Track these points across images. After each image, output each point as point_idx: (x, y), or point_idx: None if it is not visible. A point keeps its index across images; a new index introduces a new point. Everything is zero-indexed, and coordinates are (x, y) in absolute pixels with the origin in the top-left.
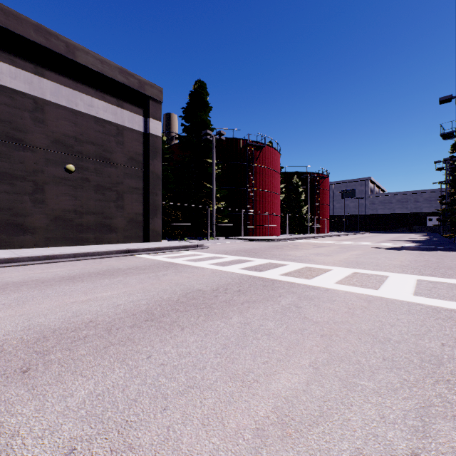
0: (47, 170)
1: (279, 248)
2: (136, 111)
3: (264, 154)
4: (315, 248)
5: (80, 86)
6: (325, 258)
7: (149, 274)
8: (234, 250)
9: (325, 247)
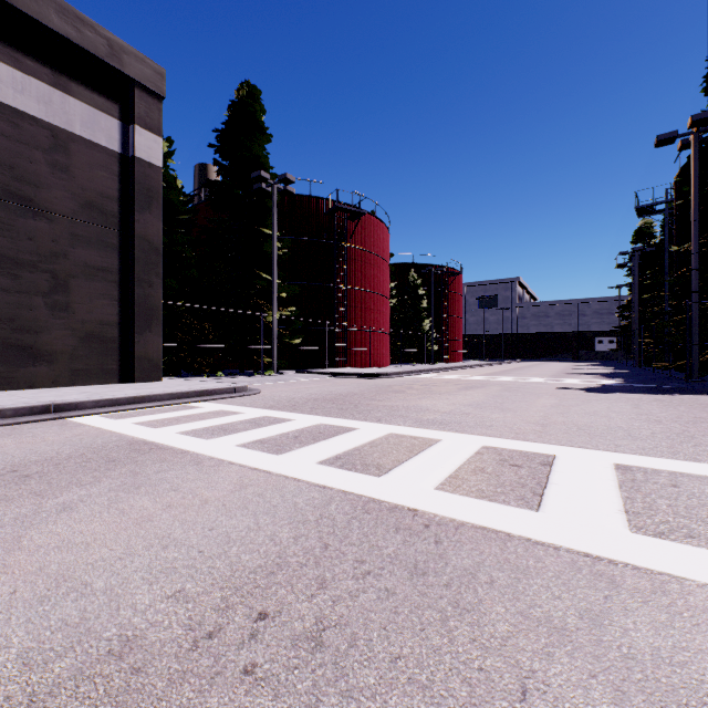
0: None
1: (398, 391)
2: (102, 106)
3: (364, 229)
4: (464, 390)
5: None
6: (503, 416)
7: (8, 509)
8: (309, 398)
9: (479, 389)
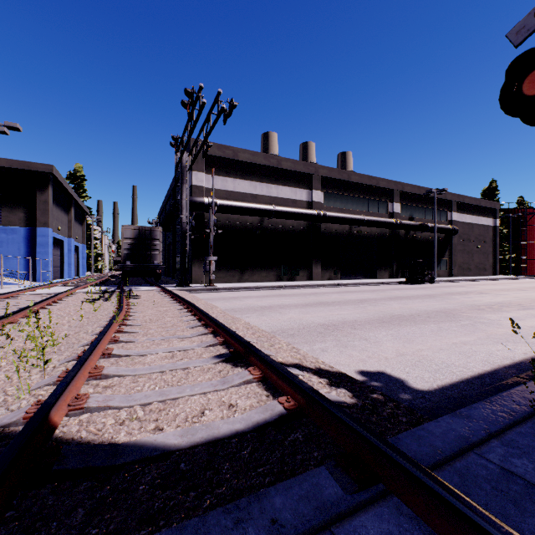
0: (473, 248)
1: None
2: (491, 217)
3: (532, 216)
4: None
5: (479, 214)
6: None
7: None
8: None
9: None
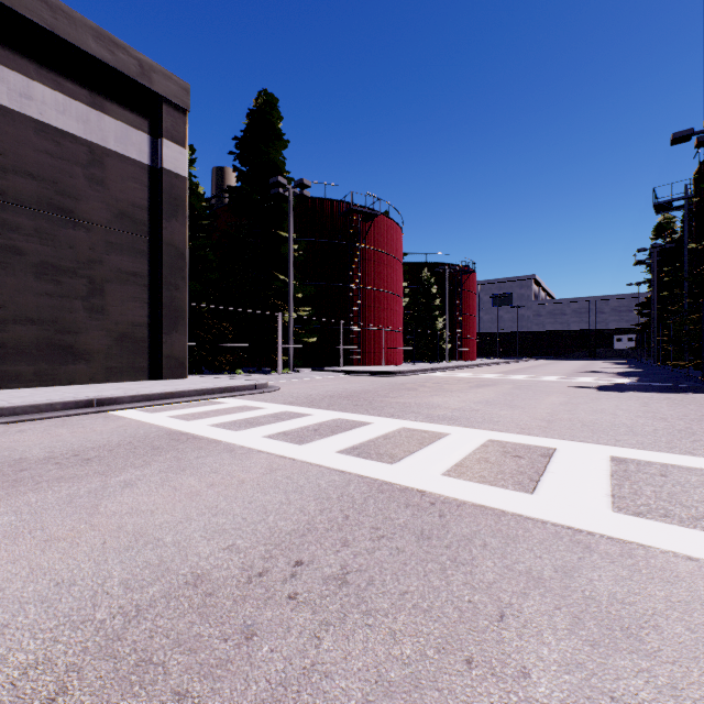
0: None
1: (411, 389)
2: (133, 122)
3: (378, 229)
4: (475, 388)
5: None
6: (511, 413)
7: (81, 484)
8: (326, 395)
9: (490, 387)
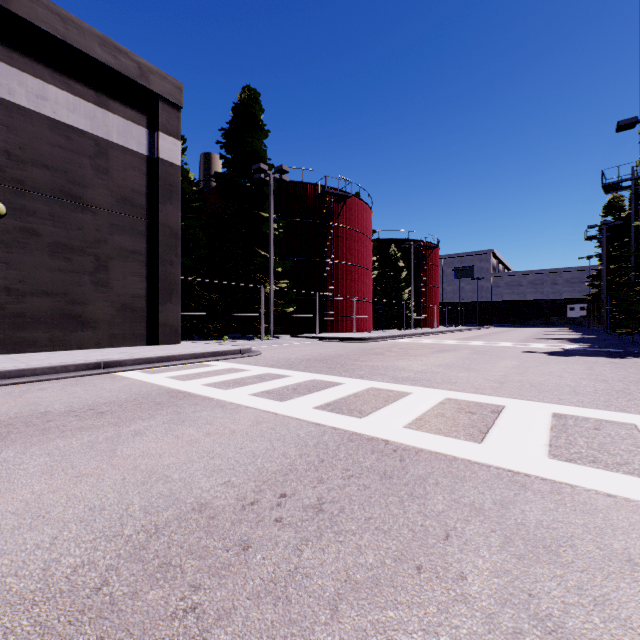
0: None
1: (379, 354)
2: (133, 118)
3: (349, 210)
4: (437, 353)
5: (19, 58)
6: (467, 375)
7: (99, 433)
8: (303, 359)
9: (451, 352)
